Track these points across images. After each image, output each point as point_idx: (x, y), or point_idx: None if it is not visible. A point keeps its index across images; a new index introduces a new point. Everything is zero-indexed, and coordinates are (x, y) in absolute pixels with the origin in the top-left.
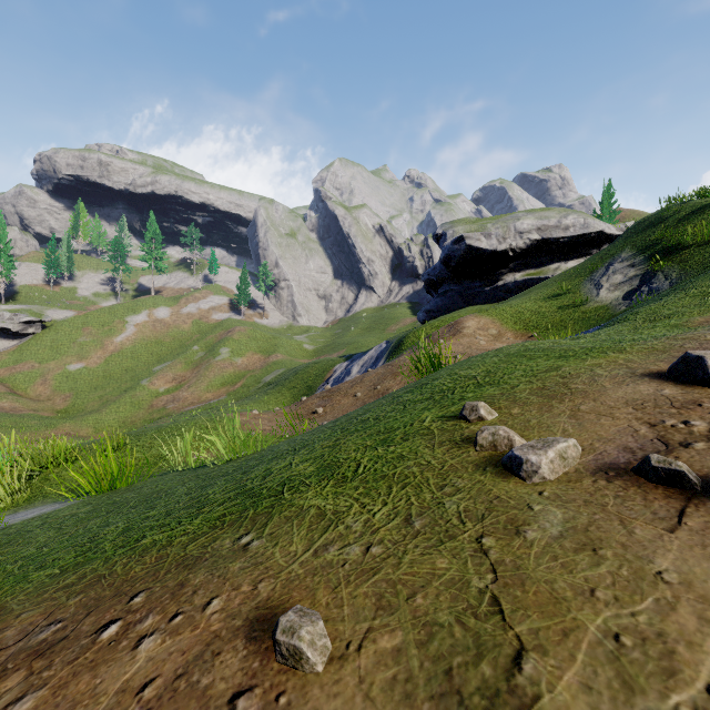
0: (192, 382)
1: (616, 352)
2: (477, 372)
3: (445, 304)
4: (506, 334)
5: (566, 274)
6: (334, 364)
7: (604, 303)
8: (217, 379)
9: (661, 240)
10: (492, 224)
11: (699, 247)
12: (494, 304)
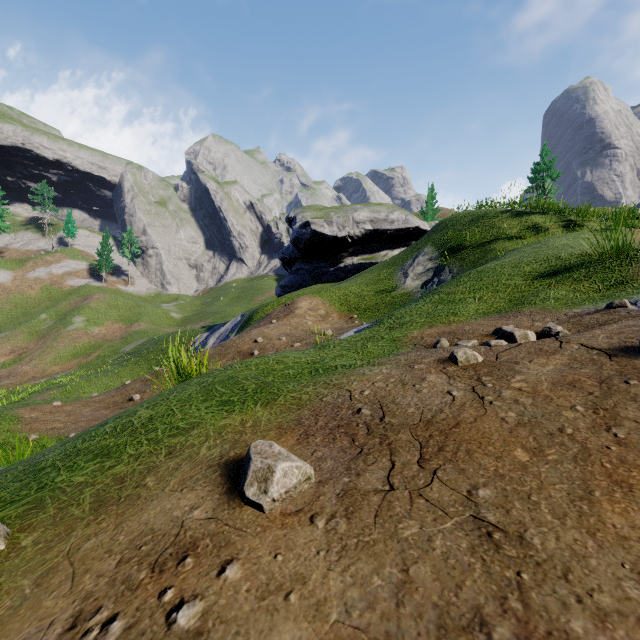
0: (35, 354)
1: (265, 403)
2: (145, 416)
3: (297, 281)
4: (332, 314)
5: (387, 262)
6: (195, 334)
7: (408, 290)
8: (68, 351)
9: (451, 240)
10: (334, 213)
11: (473, 249)
12: (334, 284)
